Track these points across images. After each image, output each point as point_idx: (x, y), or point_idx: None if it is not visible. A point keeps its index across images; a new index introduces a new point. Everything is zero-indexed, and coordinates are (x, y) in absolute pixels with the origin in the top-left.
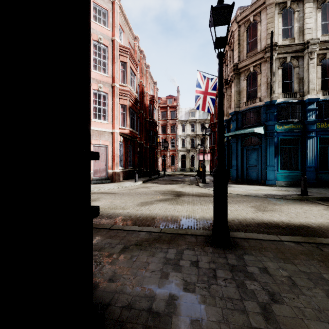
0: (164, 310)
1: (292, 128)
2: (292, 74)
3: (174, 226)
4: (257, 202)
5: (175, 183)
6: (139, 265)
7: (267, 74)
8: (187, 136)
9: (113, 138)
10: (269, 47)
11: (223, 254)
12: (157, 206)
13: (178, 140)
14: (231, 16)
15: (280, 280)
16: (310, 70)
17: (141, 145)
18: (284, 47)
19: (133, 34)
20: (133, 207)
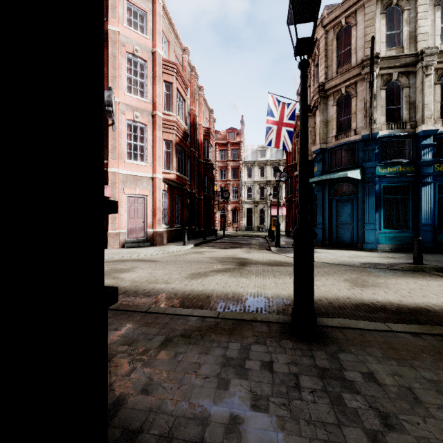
0: (222, 441)
1: (400, 171)
2: (400, 97)
3: (236, 309)
4: (352, 274)
5: (238, 247)
6: (186, 367)
7: (365, 97)
8: (255, 183)
9: (154, 186)
10: (367, 59)
11: (309, 351)
12: (213, 280)
13: (242, 189)
14: (319, 7)
15: (395, 393)
16: (425, 90)
17: (192, 195)
18: (388, 60)
19: (181, 45)
20: (180, 281)
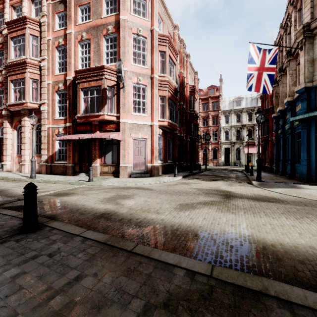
0: None
1: None
2: None
3: (231, 258)
4: None
5: (219, 179)
6: None
7: None
8: (232, 127)
9: (152, 131)
10: None
11: None
12: (201, 213)
13: (220, 132)
14: None
15: None
16: None
17: (181, 138)
18: None
19: (172, 23)
20: (169, 212)
